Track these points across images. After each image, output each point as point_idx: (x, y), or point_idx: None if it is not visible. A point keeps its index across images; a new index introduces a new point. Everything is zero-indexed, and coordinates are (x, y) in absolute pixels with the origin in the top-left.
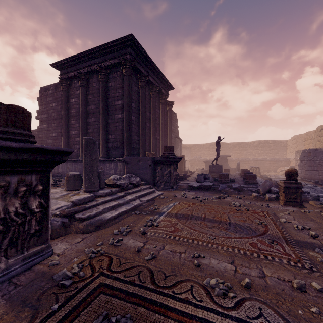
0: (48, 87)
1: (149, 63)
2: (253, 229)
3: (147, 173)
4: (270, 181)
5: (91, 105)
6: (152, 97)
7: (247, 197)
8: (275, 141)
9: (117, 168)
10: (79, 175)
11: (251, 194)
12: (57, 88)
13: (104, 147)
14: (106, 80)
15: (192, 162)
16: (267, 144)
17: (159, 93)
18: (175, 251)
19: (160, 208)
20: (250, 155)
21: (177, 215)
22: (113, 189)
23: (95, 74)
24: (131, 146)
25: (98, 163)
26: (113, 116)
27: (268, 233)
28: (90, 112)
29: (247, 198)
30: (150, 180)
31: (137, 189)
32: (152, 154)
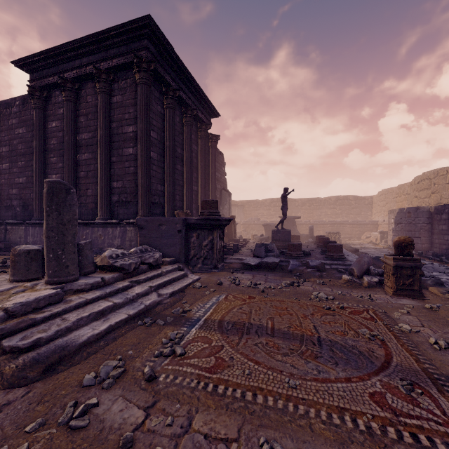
0: (10, 101)
1: (180, 71)
2: (365, 354)
3: (175, 244)
4: (368, 256)
5: (83, 133)
6: (185, 125)
7: (334, 281)
8: (357, 196)
9: (126, 236)
10: (39, 252)
11: (339, 277)
12: (27, 103)
13: (104, 202)
14: (108, 92)
15: (246, 226)
16: (347, 200)
17: (196, 121)
18: (216, 436)
19: (193, 309)
20: (324, 215)
21: (222, 324)
22: (109, 274)
23: (90, 82)
24: (151, 200)
25: (77, 229)
26: (121, 151)
27: (395, 363)
28: (82, 144)
29: (335, 283)
30: (179, 256)
31: (154, 273)
32: (185, 213)
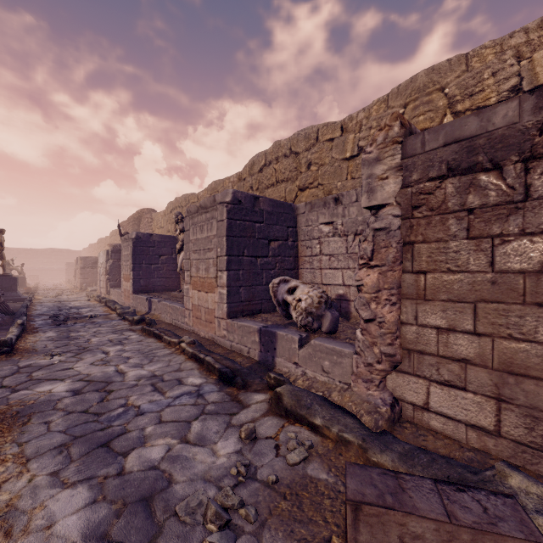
0: None
1: None
2: None
3: None
4: None
5: None
6: None
7: None
8: (70, 250)
9: None
10: None
11: None
12: None
13: None
14: None
15: None
16: (62, 253)
17: None
18: None
19: None
20: (41, 263)
21: None
22: None
23: None
24: None
25: None
26: None
27: None
28: None
29: None
30: None
31: None
32: None
